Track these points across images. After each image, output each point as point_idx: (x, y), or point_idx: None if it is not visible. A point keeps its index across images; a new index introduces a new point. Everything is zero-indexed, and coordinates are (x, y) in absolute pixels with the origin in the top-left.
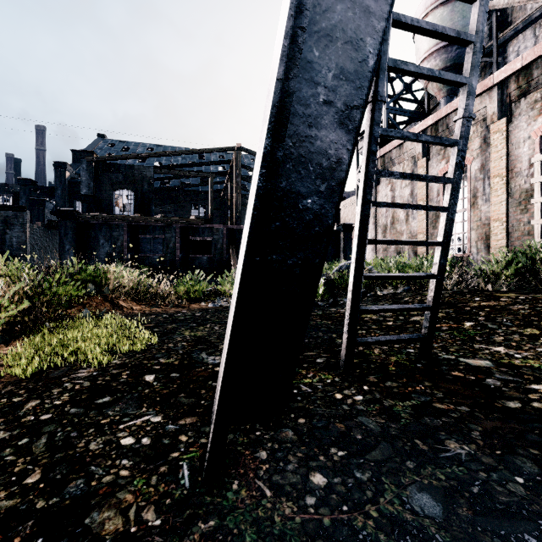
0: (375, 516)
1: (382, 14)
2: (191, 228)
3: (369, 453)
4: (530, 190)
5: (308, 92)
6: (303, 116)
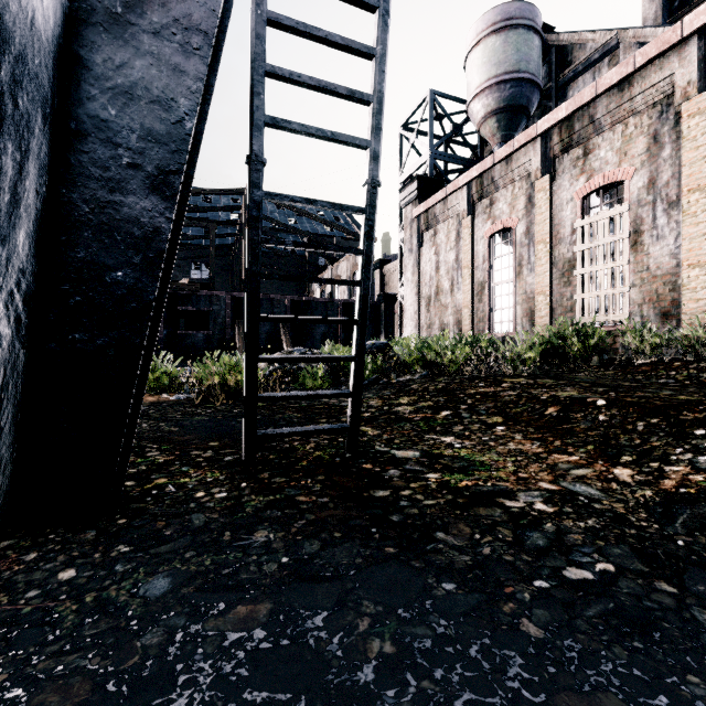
0: (88, 601)
1: (198, 74)
2: (181, 295)
3: (158, 547)
4: (573, 260)
5: (106, 154)
6: (102, 179)
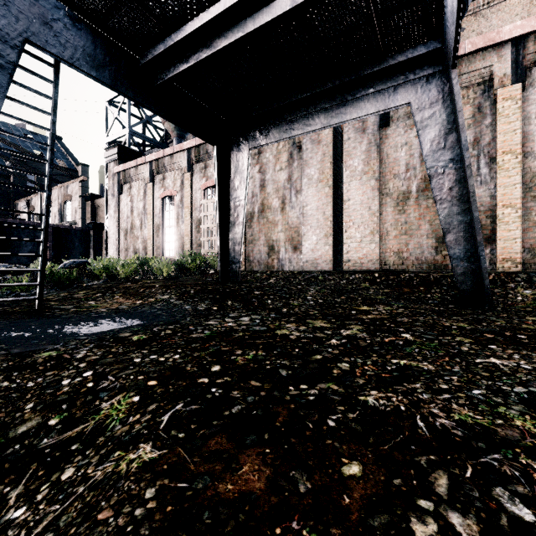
0: None
1: None
2: None
3: None
4: (201, 220)
5: None
6: None
